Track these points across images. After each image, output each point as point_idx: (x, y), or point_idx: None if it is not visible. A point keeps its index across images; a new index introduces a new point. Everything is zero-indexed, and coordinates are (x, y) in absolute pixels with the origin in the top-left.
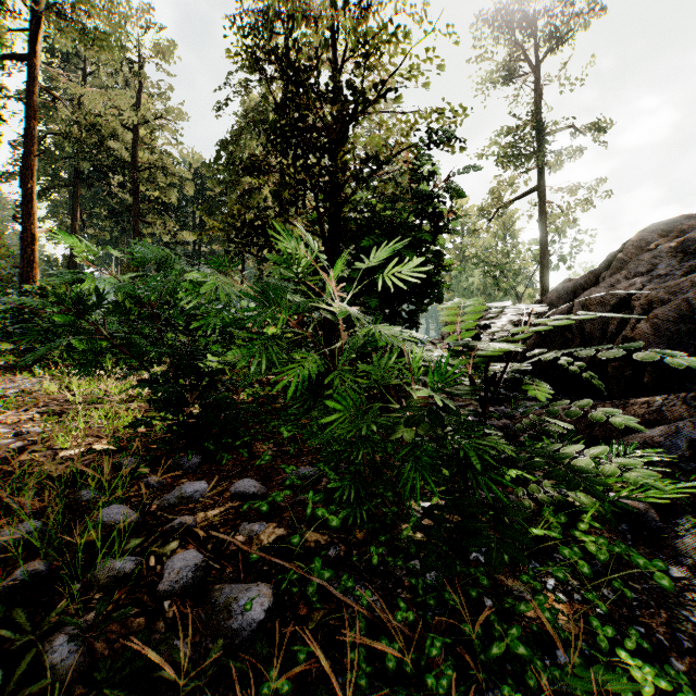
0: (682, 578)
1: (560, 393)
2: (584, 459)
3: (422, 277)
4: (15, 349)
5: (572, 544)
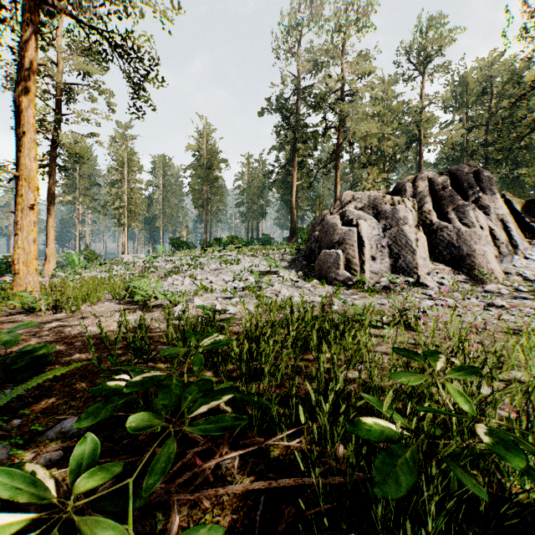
0: None
1: None
2: None
3: None
4: None
5: None
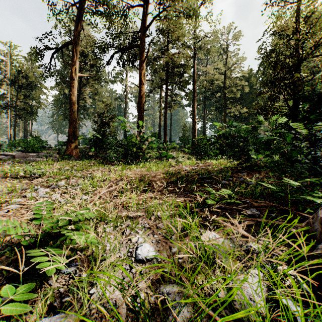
0: None
1: None
2: None
3: None
4: (196, 155)
5: None
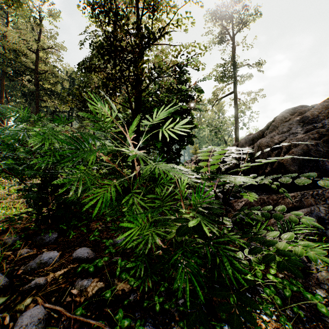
0: (324, 297)
1: (248, 188)
2: (282, 242)
3: (183, 131)
4: None
5: (270, 285)
